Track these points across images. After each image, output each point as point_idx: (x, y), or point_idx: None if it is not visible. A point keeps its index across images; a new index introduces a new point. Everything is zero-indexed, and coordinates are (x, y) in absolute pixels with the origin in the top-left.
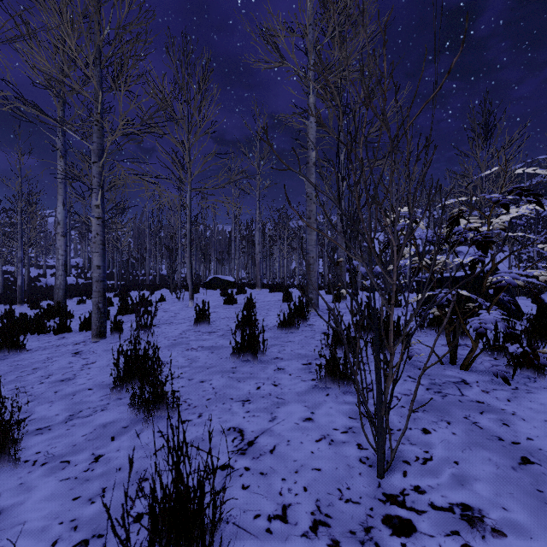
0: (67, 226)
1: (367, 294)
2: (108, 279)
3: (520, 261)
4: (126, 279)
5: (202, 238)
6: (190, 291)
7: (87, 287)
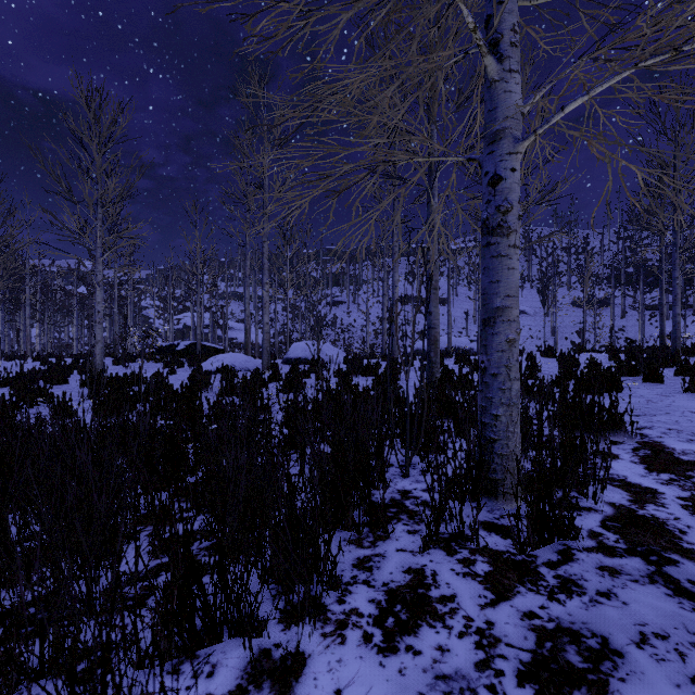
0: None
1: None
2: None
3: None
4: None
5: None
6: None
7: None
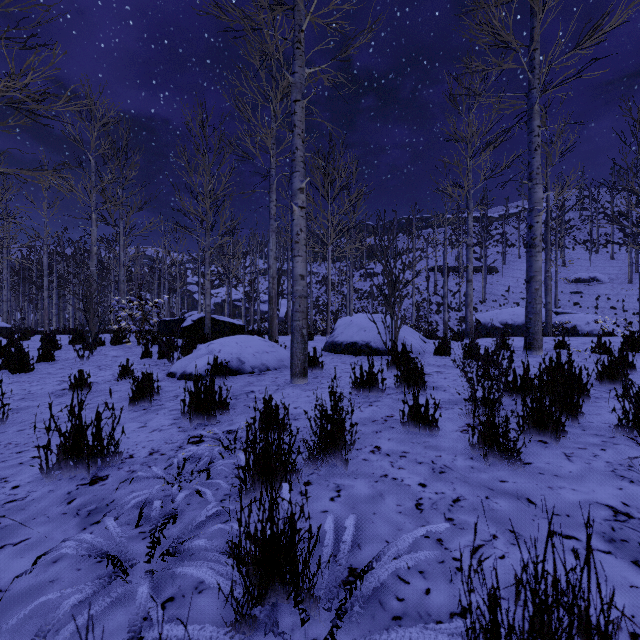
0: None
1: None
2: None
3: None
4: None
5: None
6: None
7: None
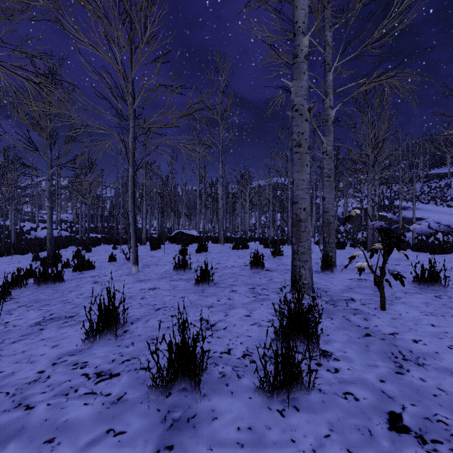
0: (58, 187)
1: (343, 253)
2: (91, 232)
3: None
4: (106, 232)
5: (172, 196)
6: (133, 253)
7: (64, 240)
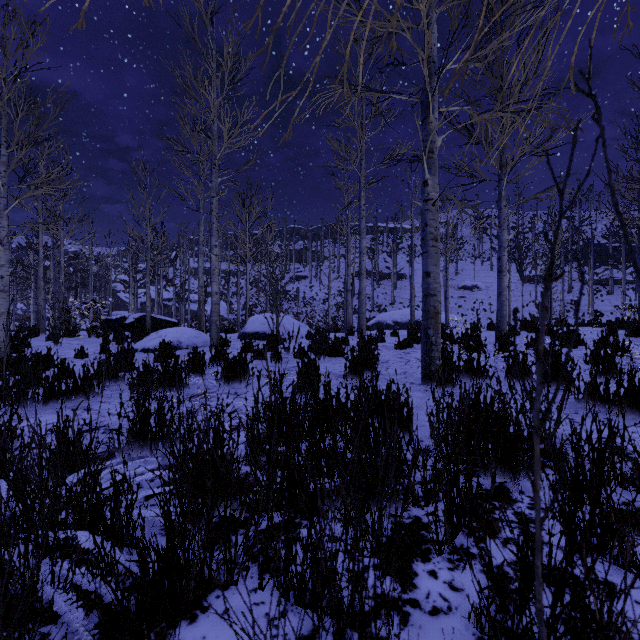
0: None
1: None
2: None
3: (230, 310)
4: None
5: None
6: None
7: None
